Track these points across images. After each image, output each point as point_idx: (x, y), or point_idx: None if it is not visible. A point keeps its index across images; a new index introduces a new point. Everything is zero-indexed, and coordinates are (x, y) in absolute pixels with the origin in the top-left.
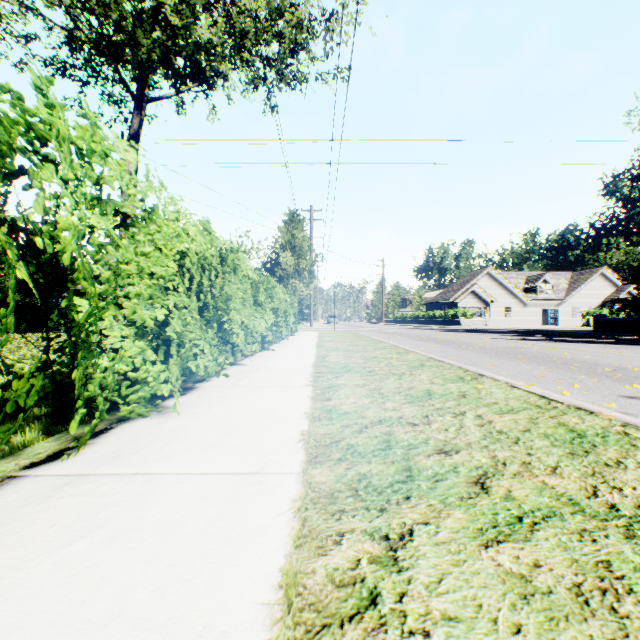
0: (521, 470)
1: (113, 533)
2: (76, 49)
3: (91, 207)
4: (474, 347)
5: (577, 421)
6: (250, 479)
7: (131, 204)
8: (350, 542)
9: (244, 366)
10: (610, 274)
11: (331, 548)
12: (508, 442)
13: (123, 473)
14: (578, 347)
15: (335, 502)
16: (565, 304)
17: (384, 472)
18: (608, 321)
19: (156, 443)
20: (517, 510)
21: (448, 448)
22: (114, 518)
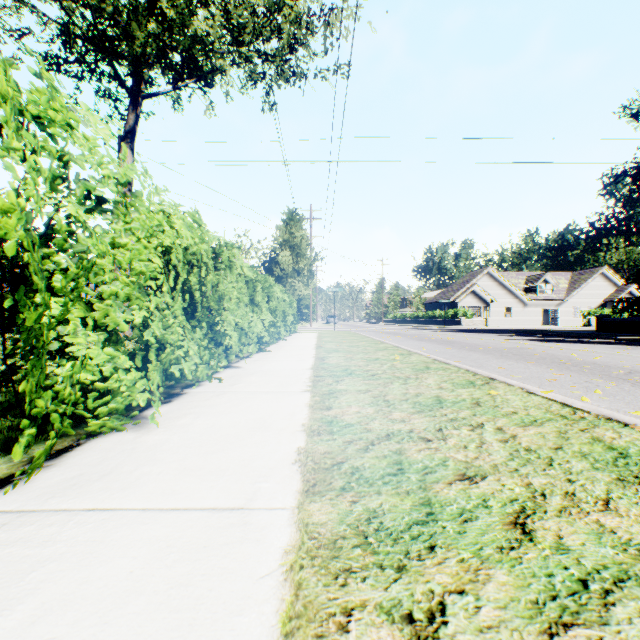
0: (566, 504)
1: (37, 610)
2: (69, 42)
3: (52, 188)
4: (478, 348)
5: (613, 435)
6: (232, 518)
7: (102, 186)
8: (361, 627)
9: (239, 369)
10: (611, 274)
11: (334, 639)
12: (541, 464)
13: (76, 509)
14: (585, 348)
15: (338, 556)
16: (565, 304)
17: (398, 508)
18: (611, 321)
19: (125, 465)
20: (577, 569)
21: (471, 472)
22: (46, 583)
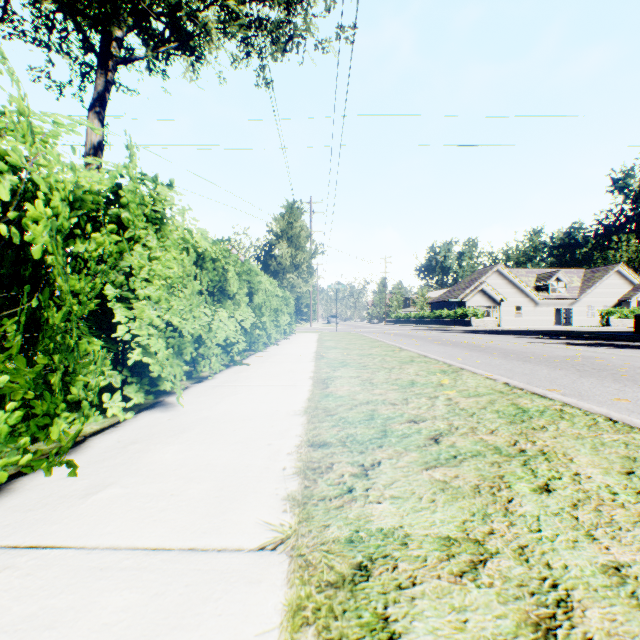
0: None
1: None
2: None
3: None
4: (528, 356)
5: None
6: None
7: None
8: None
9: (167, 413)
10: (626, 271)
11: None
12: None
13: None
14: None
15: None
16: (579, 303)
17: None
18: None
19: None
20: None
21: None
22: None
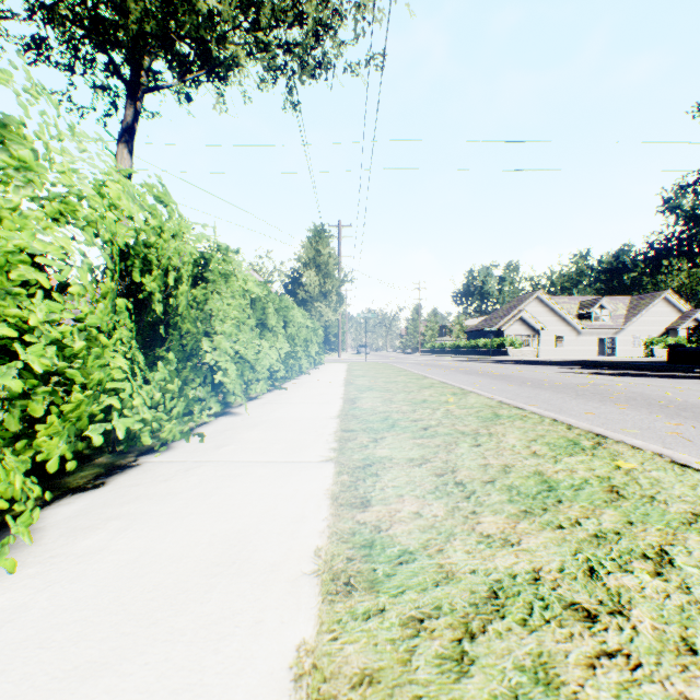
0: None
1: None
2: (53, 21)
3: None
4: (542, 384)
5: None
6: None
7: None
8: None
9: (238, 417)
10: (674, 298)
11: None
12: None
13: None
14: (672, 384)
15: None
16: (624, 332)
17: None
18: (687, 351)
19: None
20: None
21: None
22: None
